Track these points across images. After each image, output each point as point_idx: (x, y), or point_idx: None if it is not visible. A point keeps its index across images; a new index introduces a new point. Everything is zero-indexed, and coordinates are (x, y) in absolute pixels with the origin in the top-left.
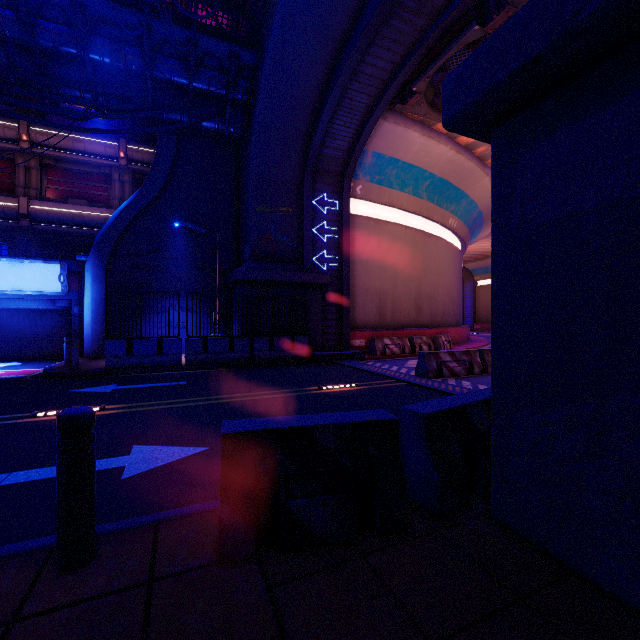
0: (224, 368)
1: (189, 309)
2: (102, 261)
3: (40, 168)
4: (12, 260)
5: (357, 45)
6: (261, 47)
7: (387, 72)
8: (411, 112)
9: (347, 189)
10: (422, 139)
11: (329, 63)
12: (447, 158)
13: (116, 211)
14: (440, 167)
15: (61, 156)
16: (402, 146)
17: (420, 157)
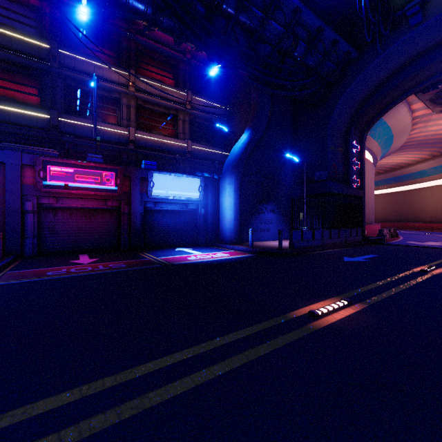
0: (342, 248)
1: (273, 211)
2: (238, 178)
3: (135, 106)
4: (177, 175)
5: (437, 60)
6: (364, 50)
7: (429, 75)
8: (421, 98)
9: (365, 139)
10: (405, 112)
11: (401, 66)
12: (405, 124)
13: (242, 144)
14: (397, 128)
15: (150, 99)
16: (394, 115)
17: (395, 122)
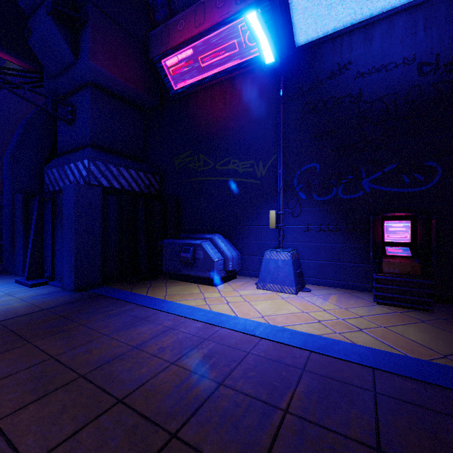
0: None
1: None
2: None
3: None
4: None
5: None
6: None
7: None
8: None
9: None
10: None
11: None
12: None
13: None
14: None
15: None
16: None
17: None
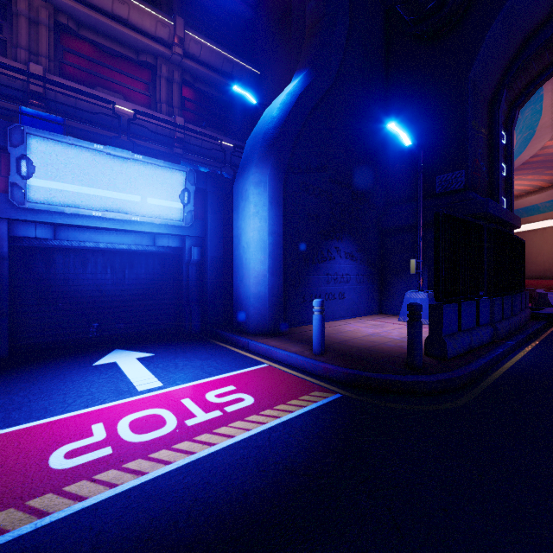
0: (526, 341)
1: (351, 256)
2: (279, 171)
3: (52, 27)
4: (113, 150)
5: None
6: None
7: None
8: None
9: (515, 121)
10: None
11: None
12: None
13: (288, 94)
14: (548, 118)
15: (90, 17)
16: None
17: None
